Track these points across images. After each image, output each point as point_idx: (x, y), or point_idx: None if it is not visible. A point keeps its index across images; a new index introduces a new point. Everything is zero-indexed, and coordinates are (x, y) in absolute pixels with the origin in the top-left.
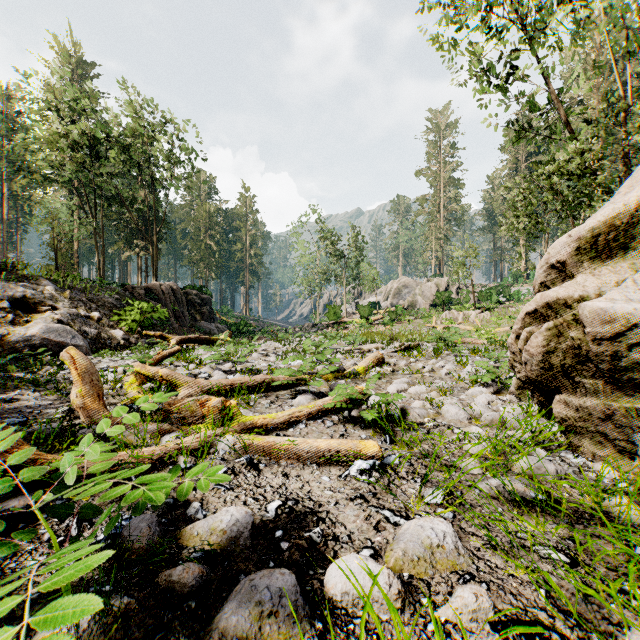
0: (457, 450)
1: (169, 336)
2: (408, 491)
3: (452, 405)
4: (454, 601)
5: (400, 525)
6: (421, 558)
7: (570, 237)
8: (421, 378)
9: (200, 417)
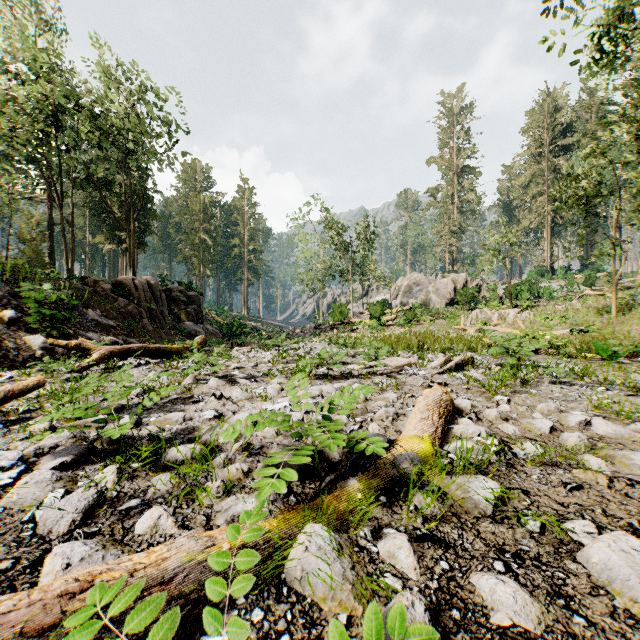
0: None
1: (91, 347)
2: None
3: None
4: None
5: None
6: None
7: None
8: (616, 495)
9: None
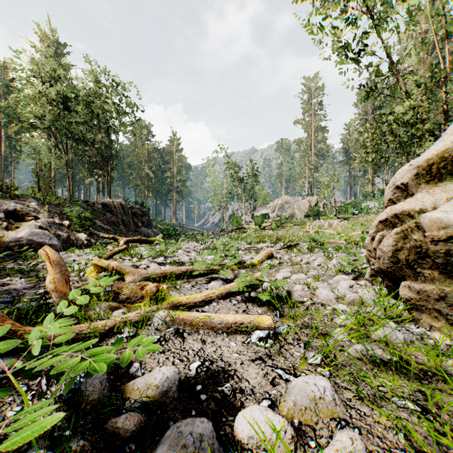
0: (329, 322)
1: (119, 238)
2: (295, 354)
3: (324, 288)
4: (335, 444)
5: (290, 381)
6: (307, 408)
7: (411, 166)
8: (300, 268)
9: (140, 297)
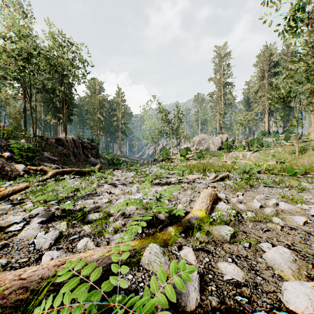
0: None
1: (48, 170)
2: None
3: None
4: None
5: None
6: None
7: None
8: (284, 233)
9: None
